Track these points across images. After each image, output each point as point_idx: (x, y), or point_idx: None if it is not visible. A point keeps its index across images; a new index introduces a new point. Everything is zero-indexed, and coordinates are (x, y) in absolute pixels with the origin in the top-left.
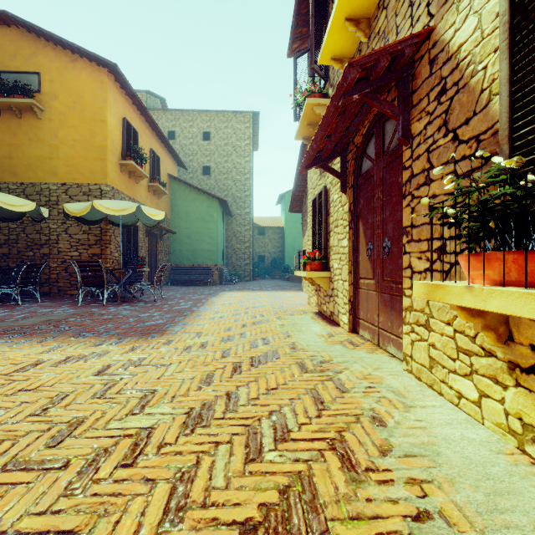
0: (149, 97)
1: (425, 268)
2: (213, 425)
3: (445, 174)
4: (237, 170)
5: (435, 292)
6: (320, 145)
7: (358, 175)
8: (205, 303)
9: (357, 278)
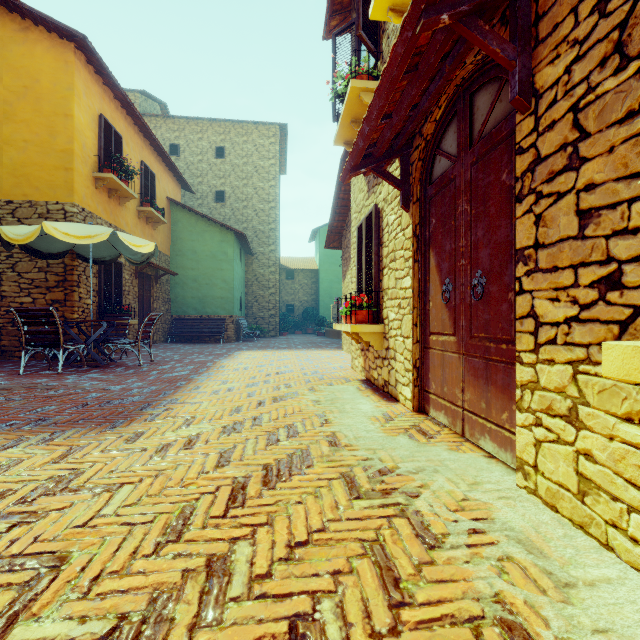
0: (144, 99)
1: (567, 317)
2: None
3: None
4: (260, 196)
5: None
6: (375, 128)
7: (427, 182)
8: (210, 367)
9: (425, 334)
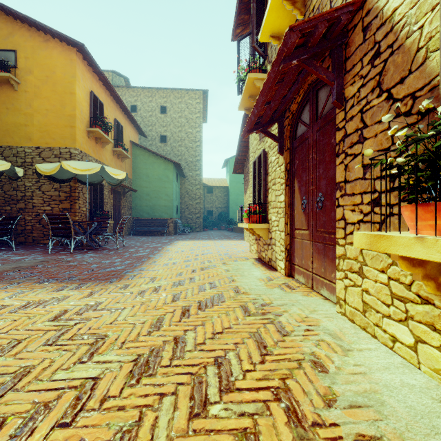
0: (114, 76)
1: (358, 220)
2: (159, 373)
3: (394, 121)
4: (189, 138)
5: (378, 242)
6: (261, 110)
7: (293, 138)
8: (160, 250)
9: (292, 229)
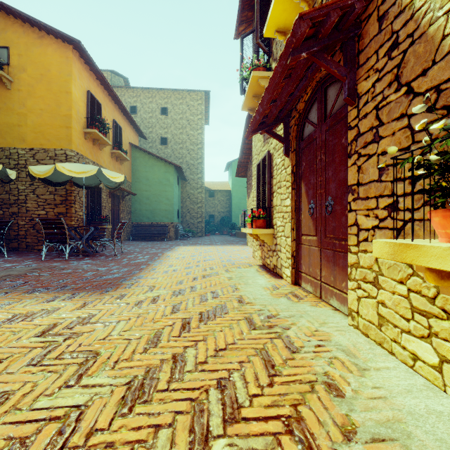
0: (113, 76)
1: (373, 226)
2: (155, 399)
3: (427, 113)
4: (191, 140)
5: (404, 252)
6: (266, 109)
7: (300, 139)
8: (160, 256)
9: (299, 235)
